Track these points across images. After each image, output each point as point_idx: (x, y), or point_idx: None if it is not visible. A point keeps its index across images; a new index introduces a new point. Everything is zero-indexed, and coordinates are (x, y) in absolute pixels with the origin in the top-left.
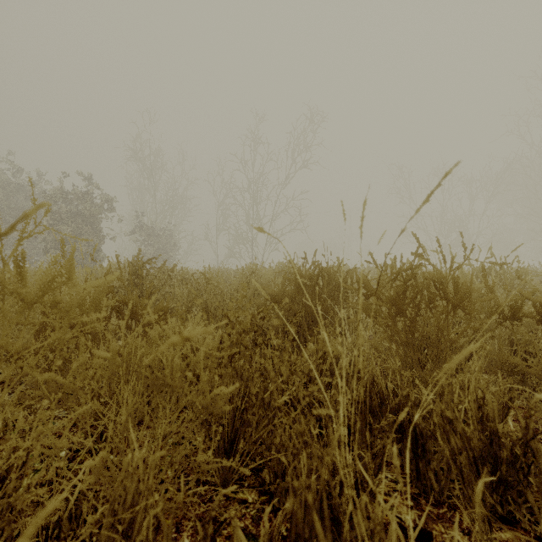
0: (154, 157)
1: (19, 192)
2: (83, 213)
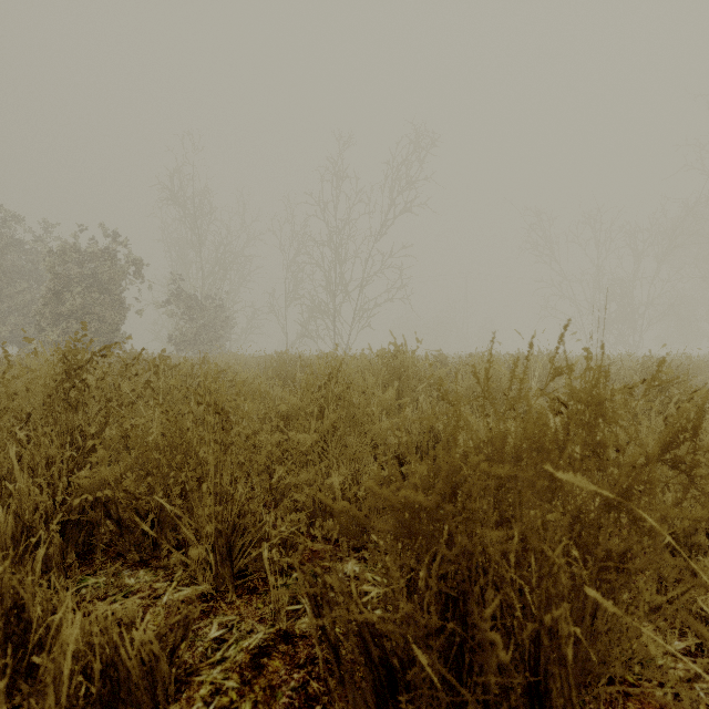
0: (199, 200)
1: (9, 247)
2: (94, 275)
